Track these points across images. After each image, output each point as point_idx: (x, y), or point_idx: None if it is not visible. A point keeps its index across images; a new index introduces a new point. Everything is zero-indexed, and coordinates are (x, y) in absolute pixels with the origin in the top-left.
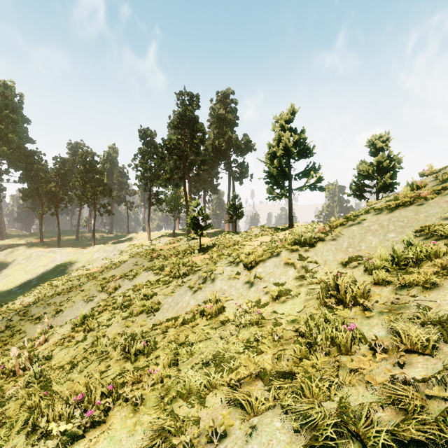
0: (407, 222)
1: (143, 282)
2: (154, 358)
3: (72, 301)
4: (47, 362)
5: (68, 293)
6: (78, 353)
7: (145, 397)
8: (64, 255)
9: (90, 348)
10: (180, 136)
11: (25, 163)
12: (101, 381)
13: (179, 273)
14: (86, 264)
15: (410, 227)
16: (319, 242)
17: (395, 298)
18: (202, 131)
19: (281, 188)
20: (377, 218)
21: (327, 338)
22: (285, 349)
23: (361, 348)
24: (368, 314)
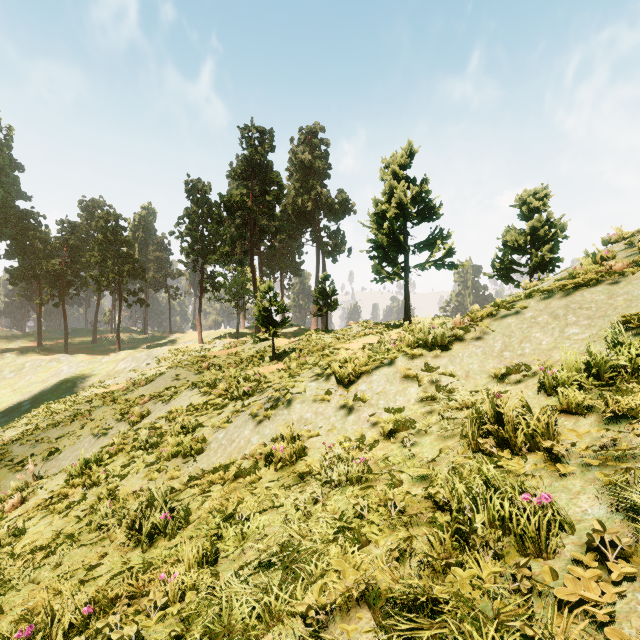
0: (597, 309)
1: (184, 406)
2: (181, 543)
3: (76, 435)
4: (14, 541)
5: (70, 423)
6: (66, 526)
7: (148, 634)
8: (73, 365)
9: (87, 517)
10: (245, 190)
11: (15, 229)
12: (72, 597)
13: (238, 392)
14: (105, 378)
15: (604, 318)
16: (456, 343)
17: (609, 439)
18: (278, 184)
19: (393, 265)
20: (546, 305)
21: (494, 519)
22: (413, 538)
23: (565, 544)
24: (563, 470)
